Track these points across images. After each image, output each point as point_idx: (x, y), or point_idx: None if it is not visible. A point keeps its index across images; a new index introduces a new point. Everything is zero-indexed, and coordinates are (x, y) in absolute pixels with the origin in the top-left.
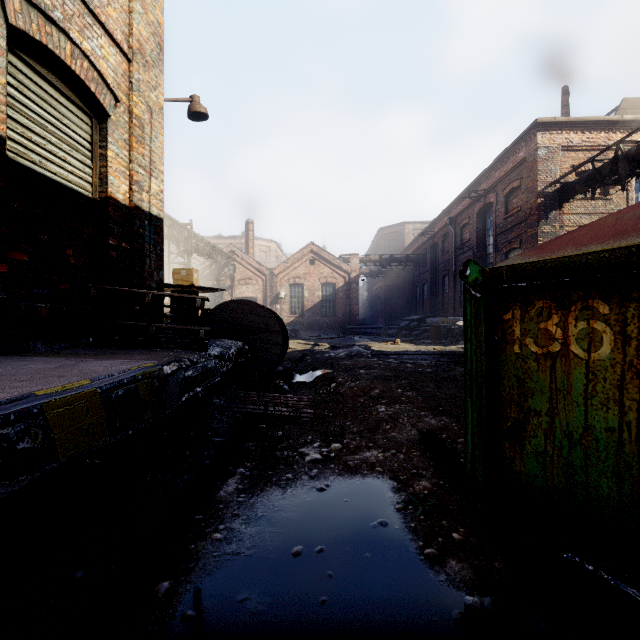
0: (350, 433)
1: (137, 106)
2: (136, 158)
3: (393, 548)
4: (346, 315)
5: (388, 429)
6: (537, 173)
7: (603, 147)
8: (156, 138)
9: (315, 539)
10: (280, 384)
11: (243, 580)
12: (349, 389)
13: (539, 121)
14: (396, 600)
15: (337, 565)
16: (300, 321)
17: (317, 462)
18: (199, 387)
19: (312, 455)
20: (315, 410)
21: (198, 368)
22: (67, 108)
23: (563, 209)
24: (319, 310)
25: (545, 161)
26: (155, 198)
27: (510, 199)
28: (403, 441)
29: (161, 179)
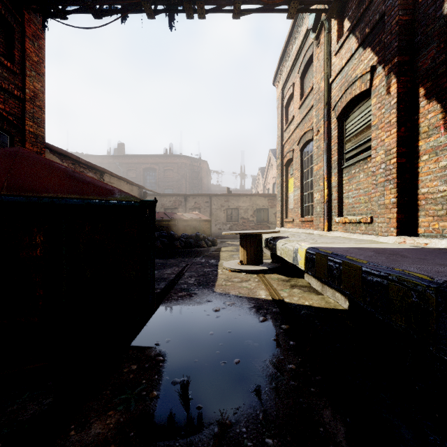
0: None
1: None
2: None
3: (178, 366)
4: None
5: None
6: None
7: None
8: None
9: (227, 370)
10: None
11: (260, 351)
12: None
13: None
14: (190, 345)
15: (214, 357)
16: None
17: None
18: None
19: None
20: None
21: None
22: None
23: None
24: None
25: None
26: None
27: None
28: None
29: None
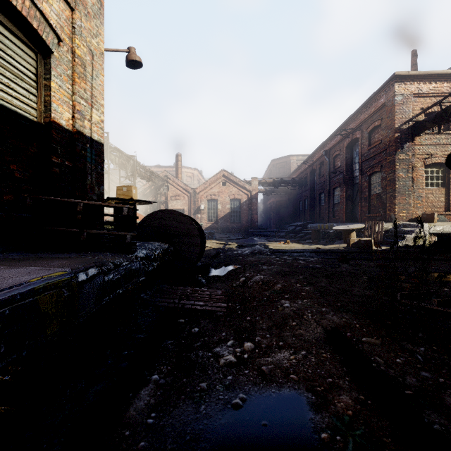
0: (260, 329)
1: (79, 48)
2: (78, 91)
3: None
4: (248, 222)
5: (295, 326)
6: (395, 114)
7: (446, 94)
8: (97, 77)
9: None
10: (199, 278)
11: None
12: (255, 283)
13: (396, 74)
14: None
15: None
16: (215, 226)
17: (231, 366)
18: (121, 289)
19: (226, 357)
20: (228, 309)
21: (120, 271)
22: (11, 41)
23: (415, 141)
24: (229, 218)
25: (401, 105)
26: (96, 126)
27: (372, 135)
28: (311, 340)
29: (101, 111)
